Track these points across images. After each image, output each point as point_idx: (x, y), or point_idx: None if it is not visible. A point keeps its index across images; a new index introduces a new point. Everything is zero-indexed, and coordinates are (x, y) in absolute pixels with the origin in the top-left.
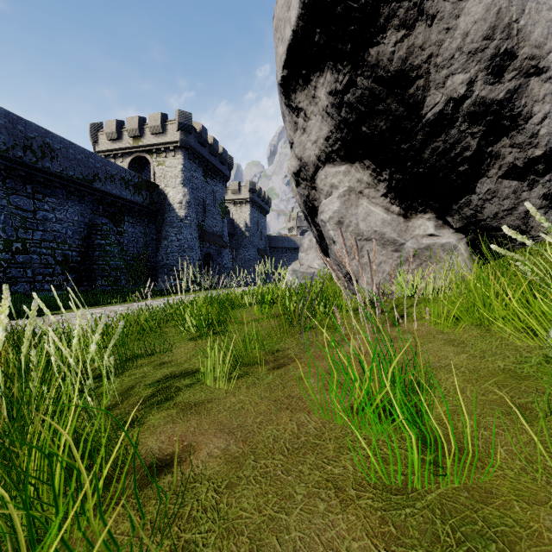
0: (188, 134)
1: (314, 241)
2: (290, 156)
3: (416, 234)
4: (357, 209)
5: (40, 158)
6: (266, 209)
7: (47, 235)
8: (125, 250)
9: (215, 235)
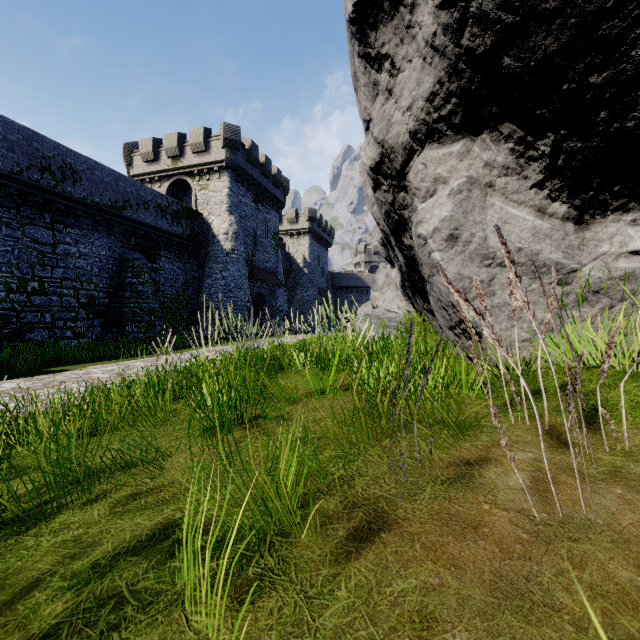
0: (235, 151)
1: (392, 275)
2: (364, 144)
3: (601, 251)
4: (484, 213)
5: (60, 181)
6: (328, 241)
7: (68, 273)
8: (161, 290)
9: (267, 272)
